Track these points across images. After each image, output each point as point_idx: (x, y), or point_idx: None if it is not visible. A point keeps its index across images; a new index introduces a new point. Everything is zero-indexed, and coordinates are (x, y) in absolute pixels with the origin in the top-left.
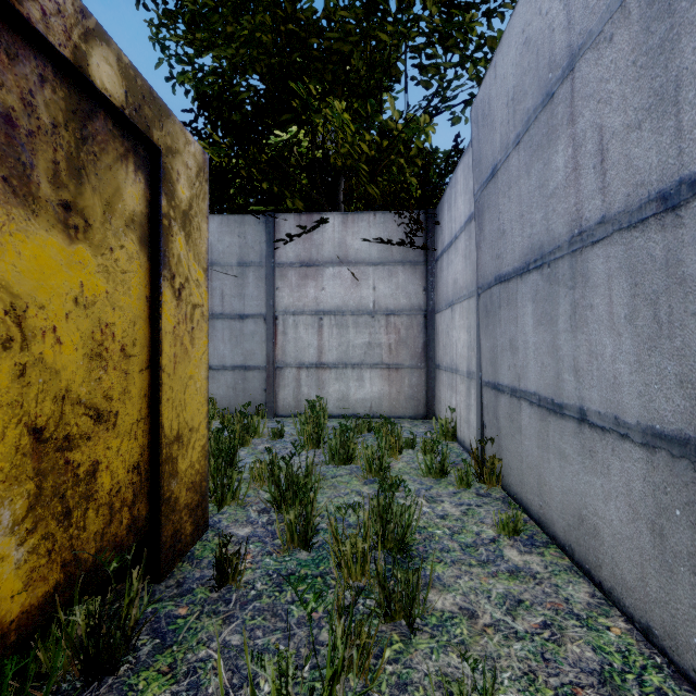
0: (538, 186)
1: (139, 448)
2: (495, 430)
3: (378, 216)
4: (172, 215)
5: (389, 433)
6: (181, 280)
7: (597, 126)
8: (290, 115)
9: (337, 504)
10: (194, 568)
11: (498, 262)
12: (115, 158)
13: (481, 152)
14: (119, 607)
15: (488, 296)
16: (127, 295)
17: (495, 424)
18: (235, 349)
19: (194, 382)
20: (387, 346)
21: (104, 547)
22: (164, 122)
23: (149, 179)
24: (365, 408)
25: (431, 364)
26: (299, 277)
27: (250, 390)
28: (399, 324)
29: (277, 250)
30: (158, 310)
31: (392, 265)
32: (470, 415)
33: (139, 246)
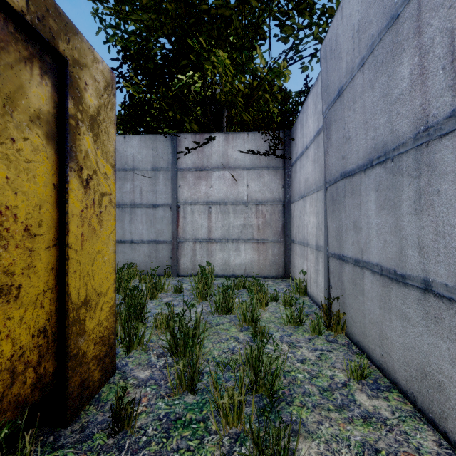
0: (382, 96)
1: (46, 314)
2: (340, 290)
3: (250, 135)
4: (79, 117)
5: (259, 289)
6: (88, 172)
7: (448, 30)
8: (187, 61)
9: (219, 348)
10: (98, 411)
11: (343, 162)
12: (18, 59)
13: (329, 80)
14: (25, 454)
15: (335, 188)
16: (32, 182)
17: (340, 286)
18: (150, 229)
19: (102, 255)
20: (257, 226)
21: (4, 408)
22: (71, 37)
23: (57, 85)
24: (241, 270)
25: (287, 239)
26: (195, 178)
27: (160, 258)
28: (265, 211)
29: (179, 159)
30: (64, 196)
31: (260, 170)
32: (318, 278)
33: (46, 140)
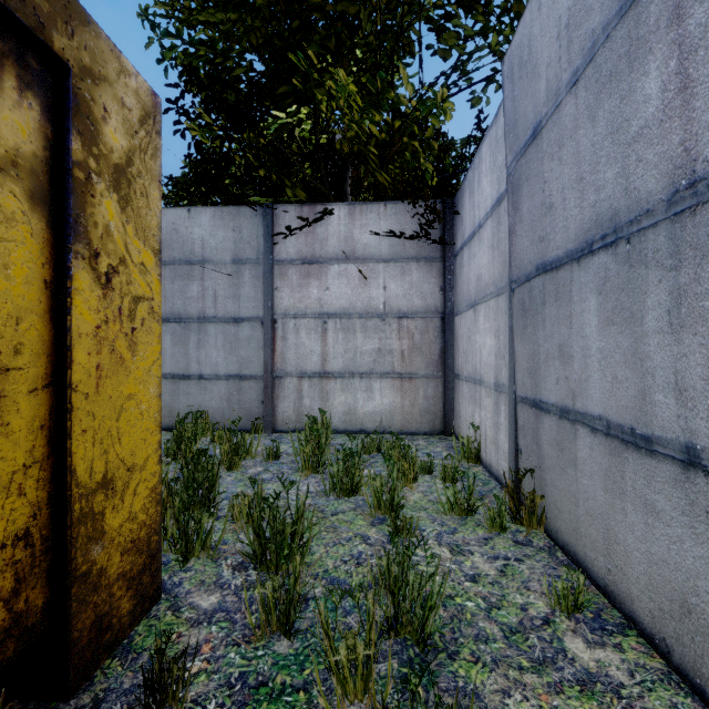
0: (611, 132)
1: (29, 507)
2: (535, 458)
3: (390, 207)
4: (93, 167)
5: (402, 454)
6: (110, 260)
7: None
8: (288, 88)
9: (336, 555)
10: (125, 670)
11: (542, 246)
12: None
13: (517, 112)
14: None
15: (527, 290)
16: (2, 275)
17: (535, 451)
18: (229, 356)
19: (136, 402)
20: (399, 353)
21: None
22: (77, 28)
23: (51, 109)
24: (375, 422)
25: (449, 374)
26: (301, 276)
27: (246, 402)
28: (413, 328)
29: (276, 246)
30: (64, 301)
31: (404, 262)
32: (499, 436)
33: (29, 204)
